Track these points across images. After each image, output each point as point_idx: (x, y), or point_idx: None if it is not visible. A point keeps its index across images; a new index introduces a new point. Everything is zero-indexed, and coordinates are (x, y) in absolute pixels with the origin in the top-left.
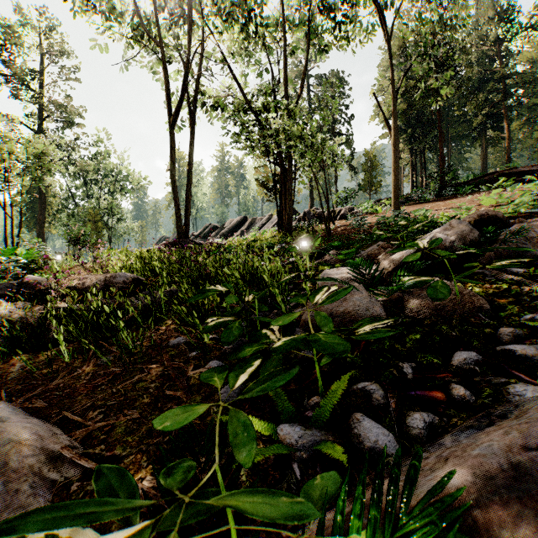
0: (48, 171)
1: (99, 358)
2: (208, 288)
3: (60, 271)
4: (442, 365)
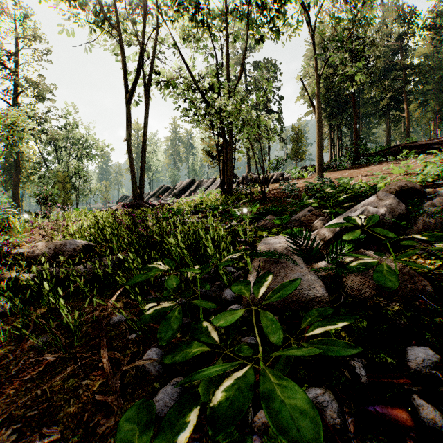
0: (19, 139)
1: (37, 338)
2: (150, 266)
3: (22, 232)
4: (397, 365)
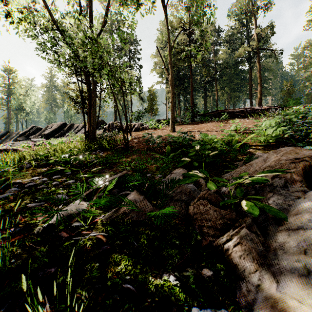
0: None
1: None
2: None
3: None
4: None
